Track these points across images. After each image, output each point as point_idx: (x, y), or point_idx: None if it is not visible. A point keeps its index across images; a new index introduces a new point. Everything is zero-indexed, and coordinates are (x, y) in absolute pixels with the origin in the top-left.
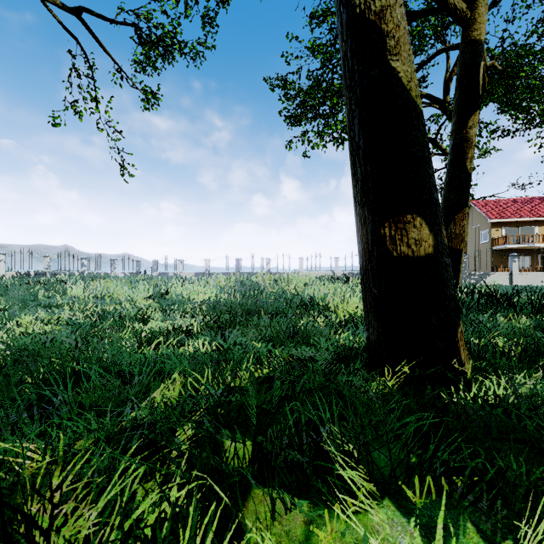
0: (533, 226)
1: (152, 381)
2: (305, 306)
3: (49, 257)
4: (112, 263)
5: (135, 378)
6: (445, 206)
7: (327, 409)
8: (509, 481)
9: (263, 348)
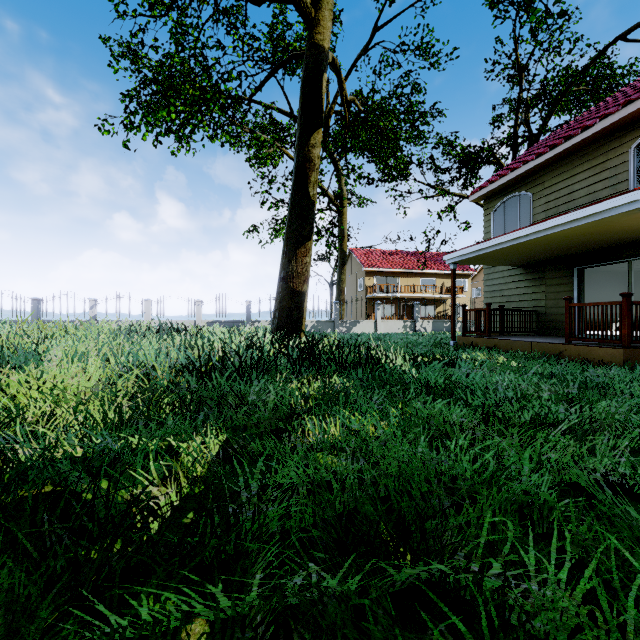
0: (396, 277)
1: None
2: None
3: None
4: None
5: None
6: (288, 238)
7: None
8: None
9: None
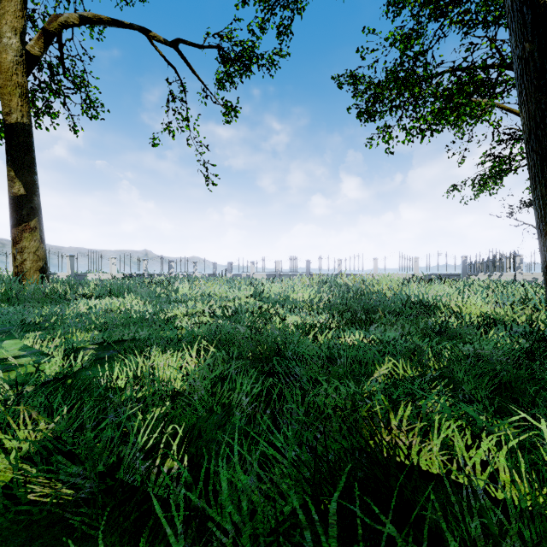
0: None
1: (352, 363)
2: (424, 306)
3: (146, 260)
4: (194, 265)
5: (338, 360)
6: None
7: None
8: None
9: (424, 343)
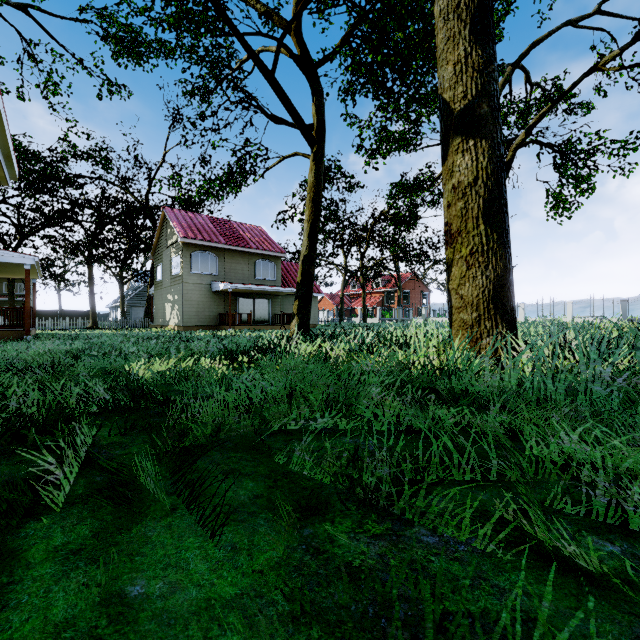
0: None
1: None
2: None
3: None
4: None
5: None
6: None
7: None
8: None
9: None
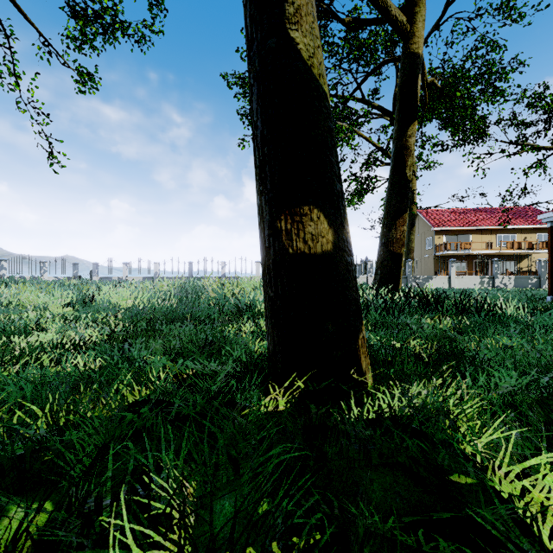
0: (468, 234)
1: None
2: (238, 311)
3: None
4: (42, 265)
5: None
6: (388, 212)
7: (173, 447)
8: (359, 536)
9: (159, 364)
